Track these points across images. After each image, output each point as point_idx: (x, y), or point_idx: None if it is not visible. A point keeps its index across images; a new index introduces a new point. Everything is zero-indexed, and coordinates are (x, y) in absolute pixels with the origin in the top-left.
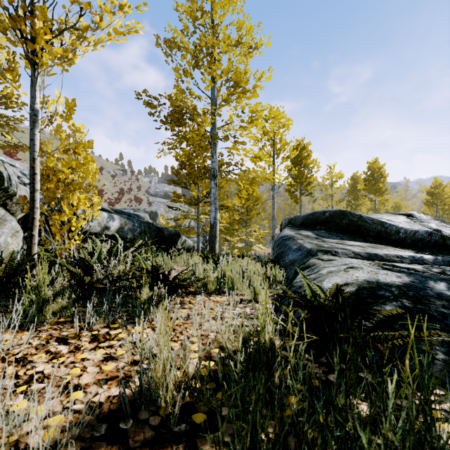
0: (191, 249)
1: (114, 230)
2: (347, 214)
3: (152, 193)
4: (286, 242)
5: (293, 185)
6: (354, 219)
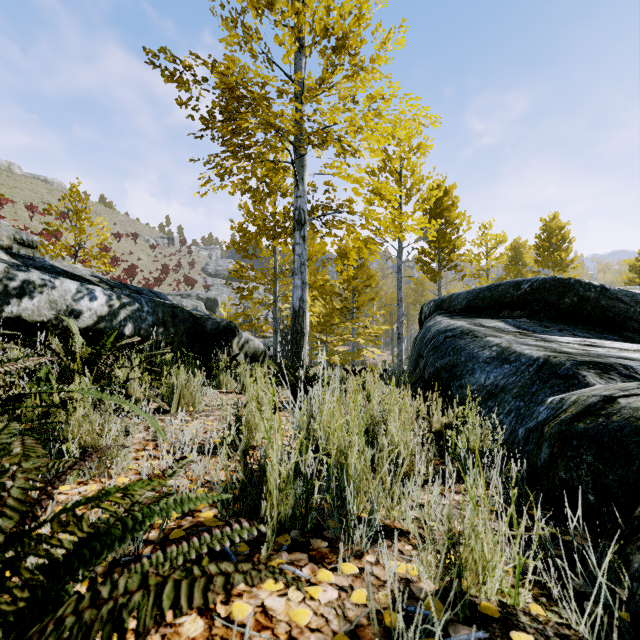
0: (260, 357)
1: (93, 318)
2: (574, 285)
3: (212, 272)
4: (457, 343)
5: (428, 252)
6: (591, 294)
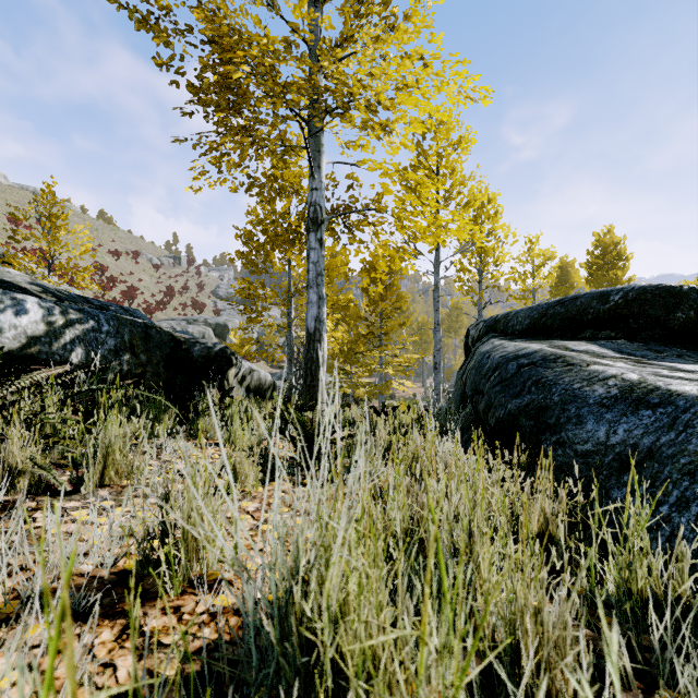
0: (267, 391)
1: (20, 339)
2: (689, 294)
3: (223, 296)
4: (542, 374)
5: (468, 269)
6: None
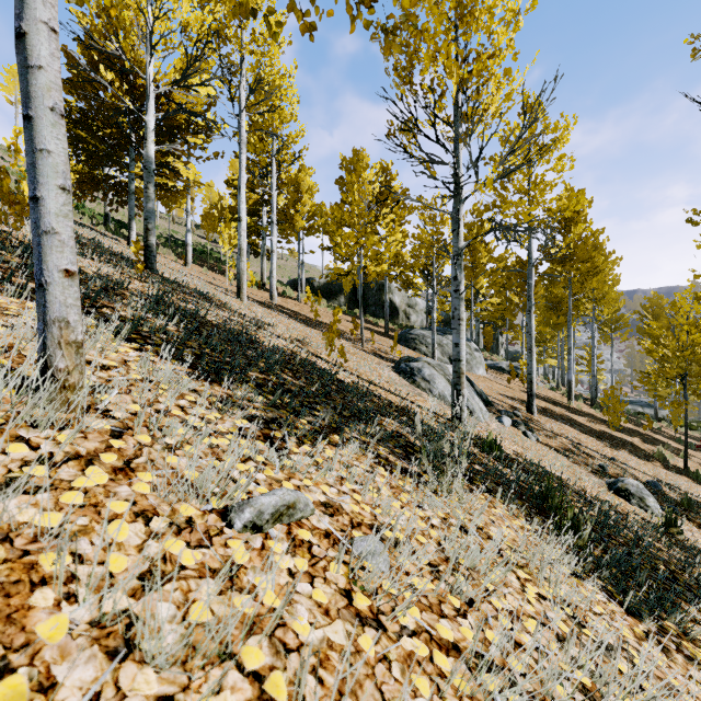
0: None
1: None
2: None
3: None
4: None
5: None
6: None
